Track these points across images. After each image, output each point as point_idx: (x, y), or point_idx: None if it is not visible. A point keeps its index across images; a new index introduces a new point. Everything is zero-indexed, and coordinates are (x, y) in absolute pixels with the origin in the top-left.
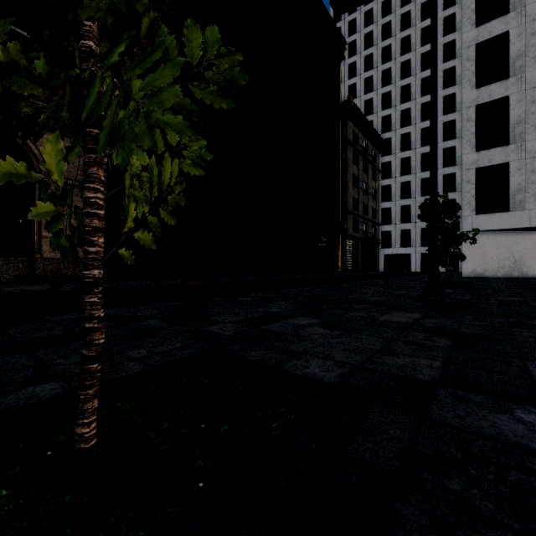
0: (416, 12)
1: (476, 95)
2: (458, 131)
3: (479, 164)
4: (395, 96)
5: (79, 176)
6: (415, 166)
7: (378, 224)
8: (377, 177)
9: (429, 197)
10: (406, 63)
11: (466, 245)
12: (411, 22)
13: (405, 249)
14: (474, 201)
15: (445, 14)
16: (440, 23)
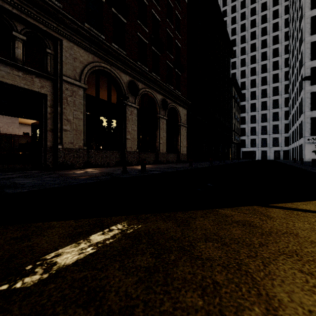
0: (259, 32)
1: (311, 88)
2: (280, 92)
3: (312, 116)
4: (248, 72)
5: (185, 122)
6: (258, 107)
7: (240, 136)
8: (239, 113)
9: (265, 123)
10: (253, 56)
11: (306, 148)
12: (256, 36)
13: (253, 148)
14: (310, 130)
15: (273, 35)
16: (271, 39)
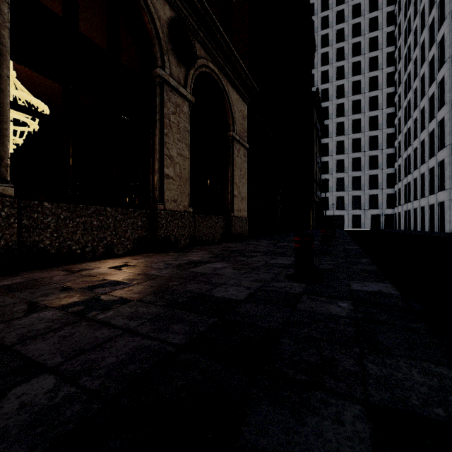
0: (348, 30)
1: None
2: (380, 125)
3: None
4: (332, 93)
5: (245, 137)
6: (348, 148)
7: (321, 192)
8: (320, 155)
9: (358, 172)
10: (340, 68)
11: None
12: (345, 37)
13: (340, 212)
14: None
15: (370, 36)
16: (366, 42)
